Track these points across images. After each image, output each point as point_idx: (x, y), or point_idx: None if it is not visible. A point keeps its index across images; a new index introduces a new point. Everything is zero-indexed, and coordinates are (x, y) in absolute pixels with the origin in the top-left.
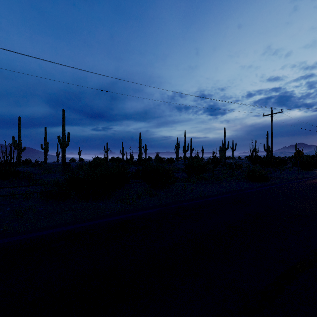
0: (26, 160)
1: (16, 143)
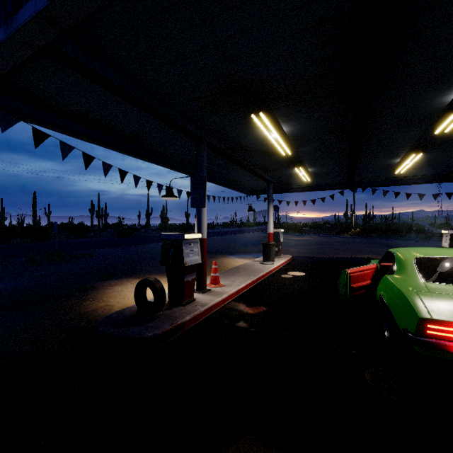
0: None
1: None
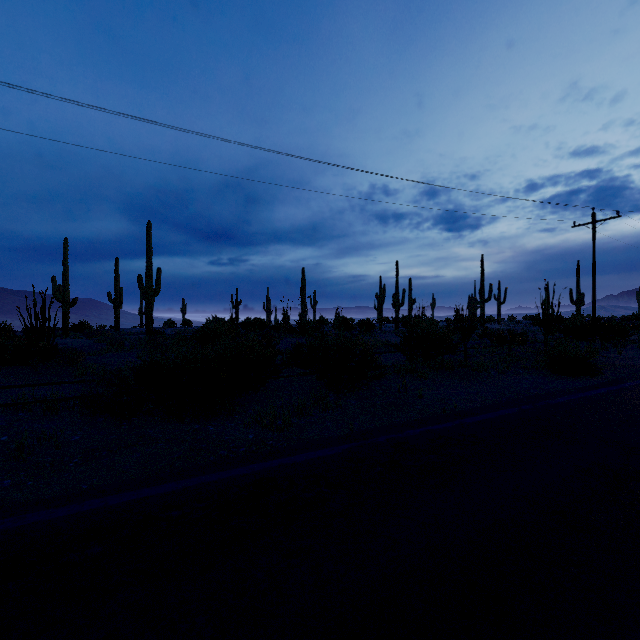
0: (81, 324)
1: (59, 290)
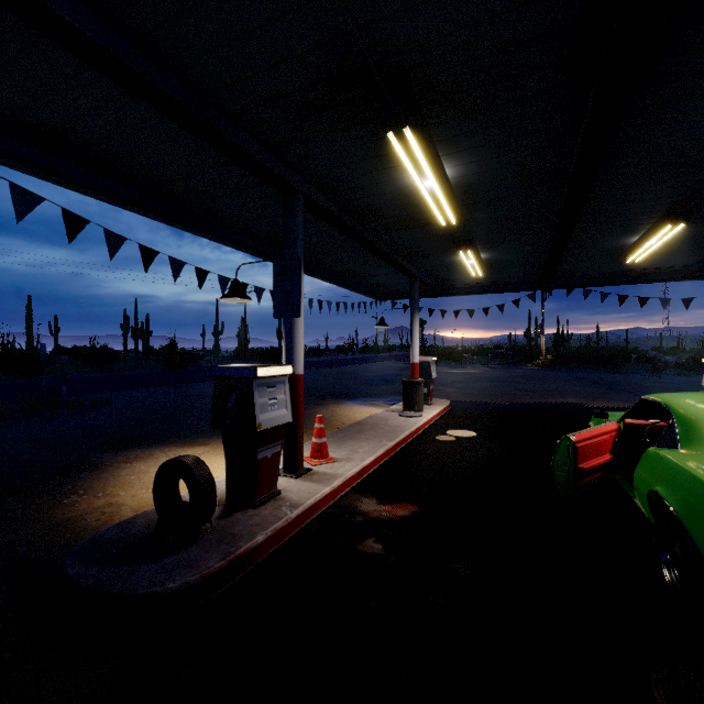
0: None
1: None
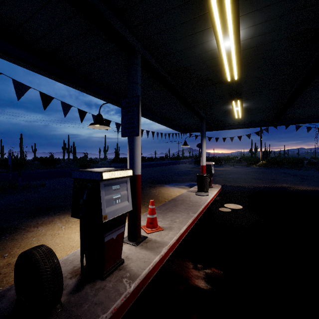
0: None
1: None
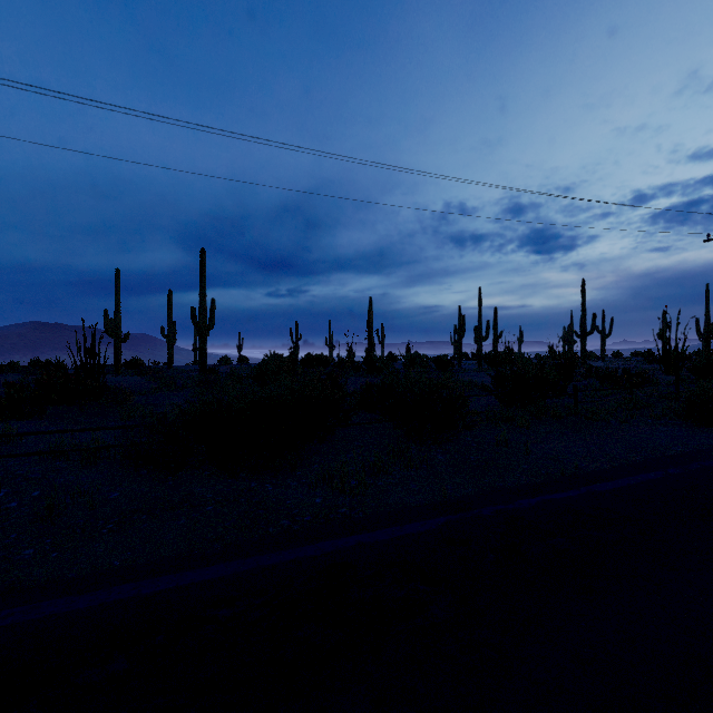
0: (133, 361)
1: (111, 325)
